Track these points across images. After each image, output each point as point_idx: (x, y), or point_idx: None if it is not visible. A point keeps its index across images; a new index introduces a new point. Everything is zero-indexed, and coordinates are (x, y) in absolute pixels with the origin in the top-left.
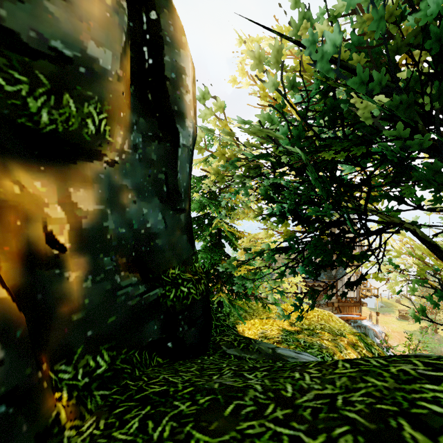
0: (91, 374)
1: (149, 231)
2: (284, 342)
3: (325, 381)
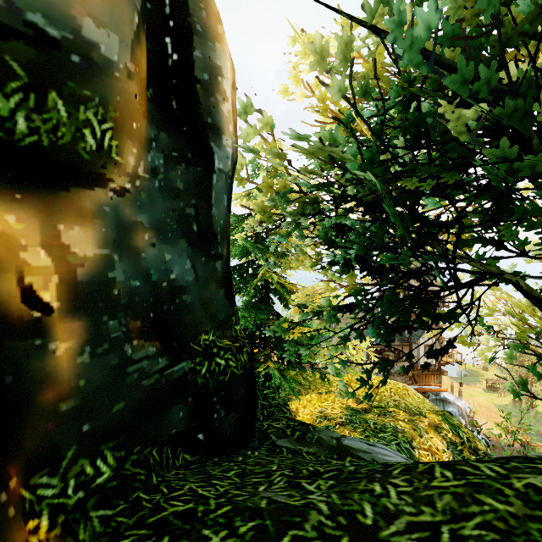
0: (87, 485)
1: (174, 284)
2: (348, 425)
3: (420, 501)
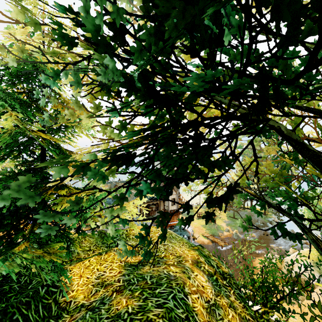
0: None
1: None
2: (126, 289)
3: None
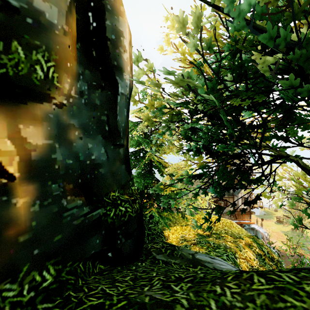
0: (36, 287)
1: (94, 162)
2: (198, 244)
3: (246, 299)
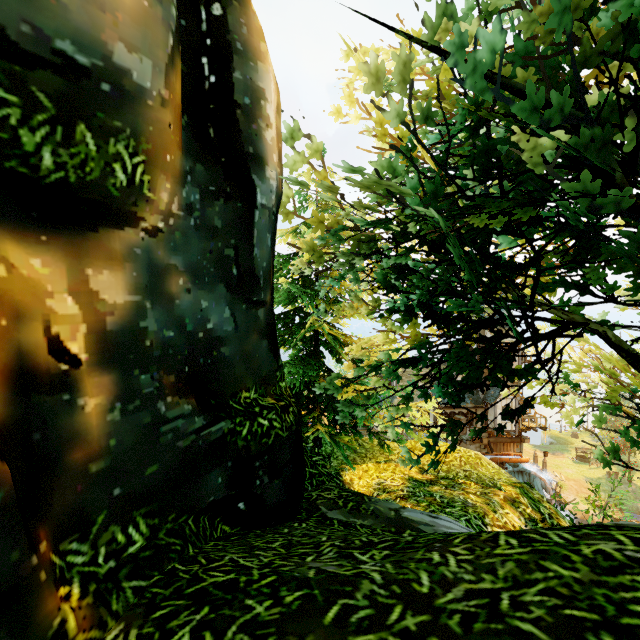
0: (118, 554)
1: (211, 335)
2: (411, 498)
3: (481, 568)
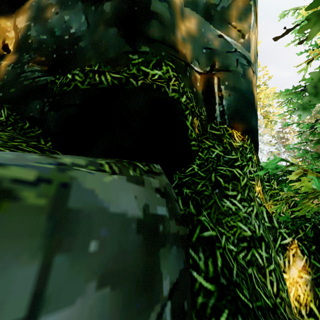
0: None
1: (75, 37)
2: None
3: None
